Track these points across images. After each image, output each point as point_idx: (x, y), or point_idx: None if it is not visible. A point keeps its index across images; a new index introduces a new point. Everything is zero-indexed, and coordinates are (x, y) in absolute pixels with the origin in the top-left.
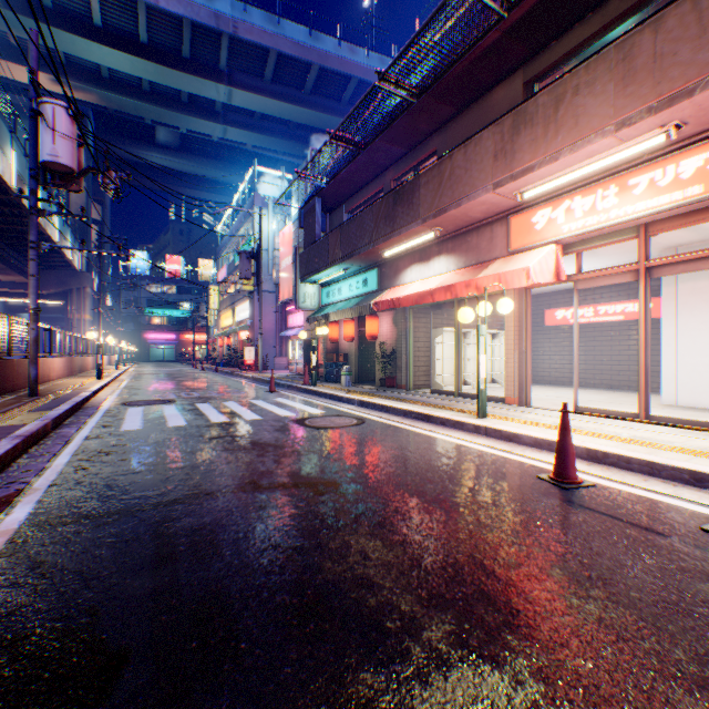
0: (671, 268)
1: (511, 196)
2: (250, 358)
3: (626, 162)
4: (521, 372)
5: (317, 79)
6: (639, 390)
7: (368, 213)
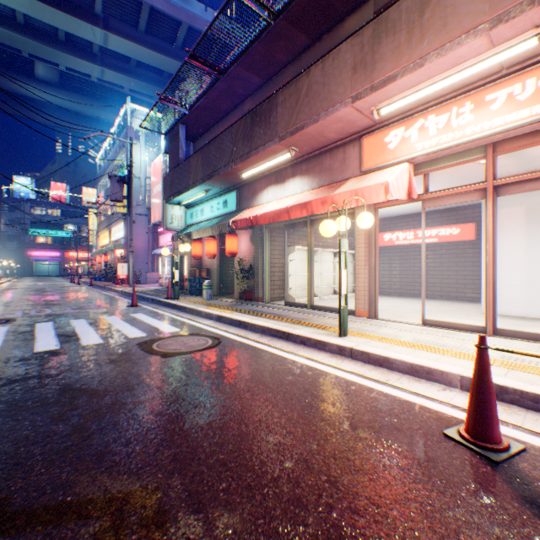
0: (520, 186)
1: (367, 113)
2: (123, 273)
3: (483, 77)
4: (371, 287)
5: (187, 36)
6: (488, 304)
7: (227, 134)
